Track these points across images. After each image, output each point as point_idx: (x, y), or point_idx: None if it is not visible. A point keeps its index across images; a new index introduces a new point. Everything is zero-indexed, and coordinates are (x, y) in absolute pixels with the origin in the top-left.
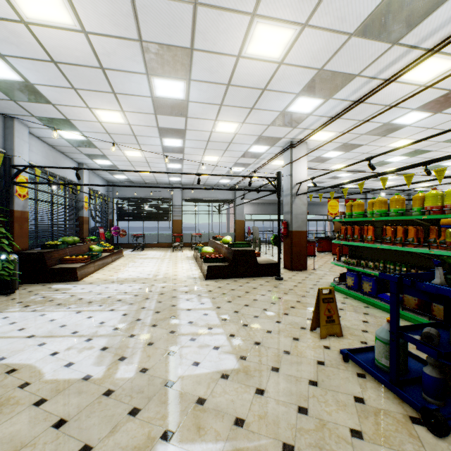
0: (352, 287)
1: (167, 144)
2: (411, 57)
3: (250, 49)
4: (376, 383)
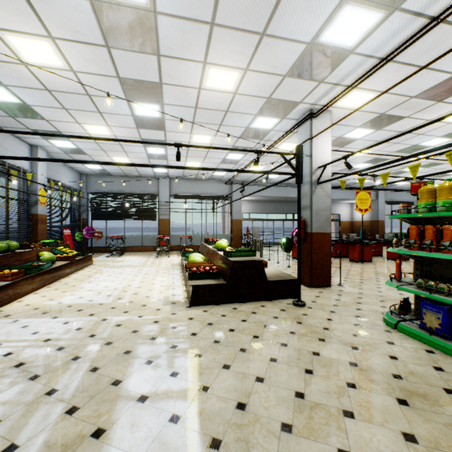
0: (442, 333)
1: (139, 112)
2: None
3: None
4: None
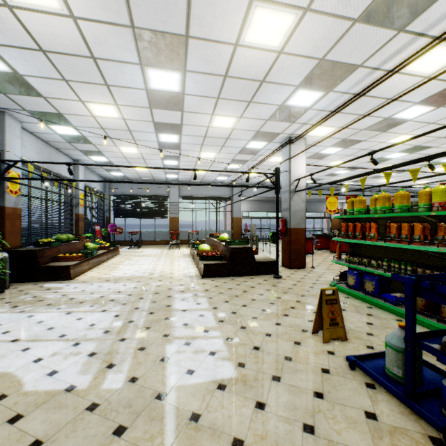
0: (354, 287)
1: (163, 139)
2: (417, 46)
3: (248, 37)
4: (388, 395)
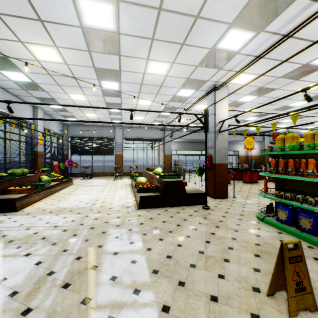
0: (287, 222)
1: (105, 87)
2: None
3: None
4: None
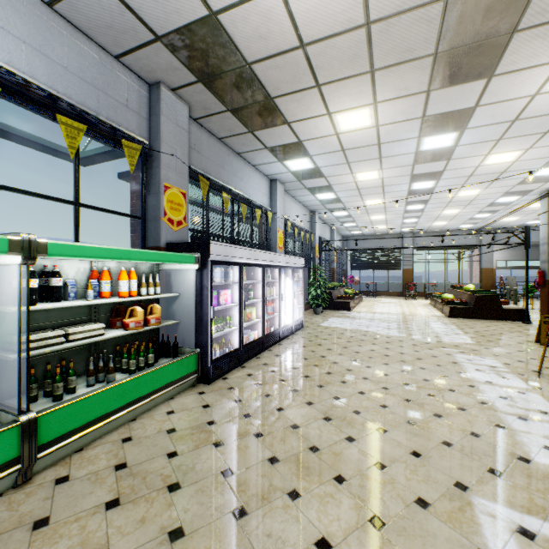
0: None
1: (409, 208)
2: None
3: (487, 162)
4: None
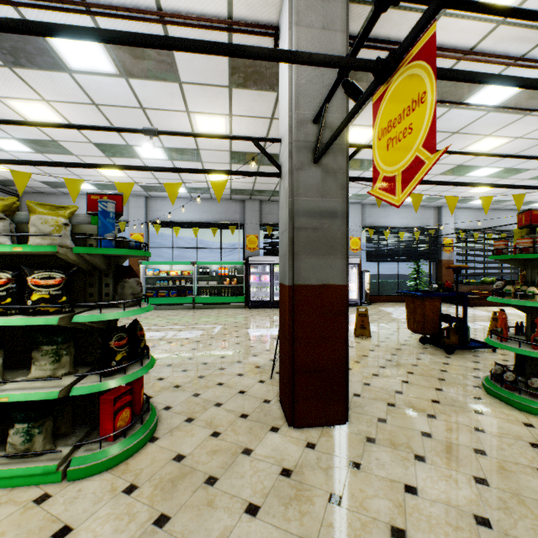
0: None
1: None
2: None
3: (484, 150)
4: None
